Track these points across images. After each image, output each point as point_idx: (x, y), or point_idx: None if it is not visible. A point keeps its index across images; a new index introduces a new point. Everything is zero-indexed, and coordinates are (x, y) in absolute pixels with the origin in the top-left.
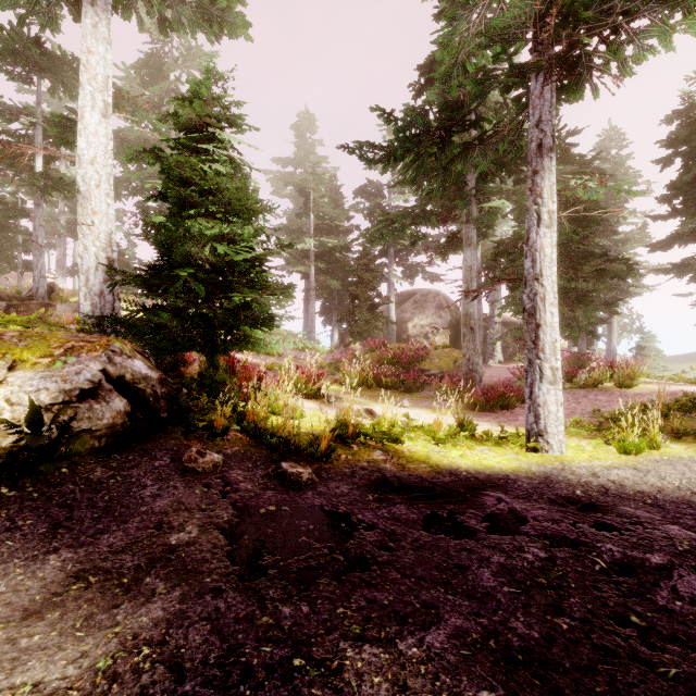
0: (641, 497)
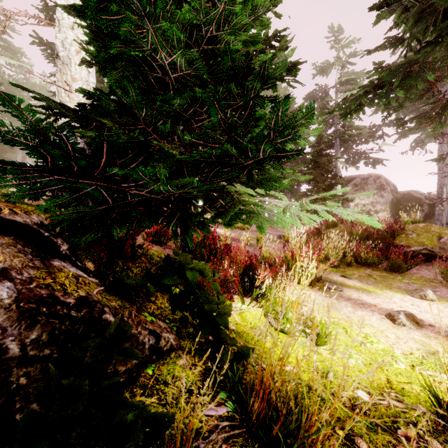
0: None
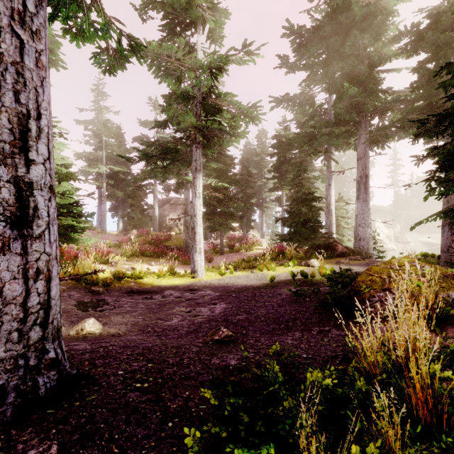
0: (213, 287)
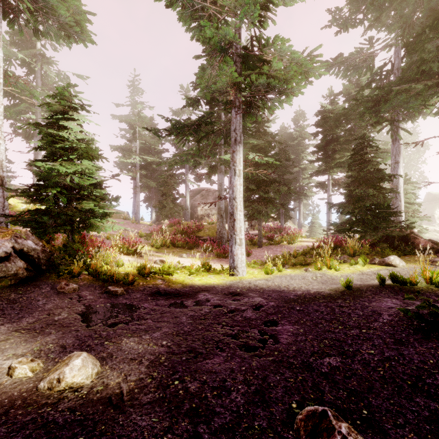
0: (260, 290)
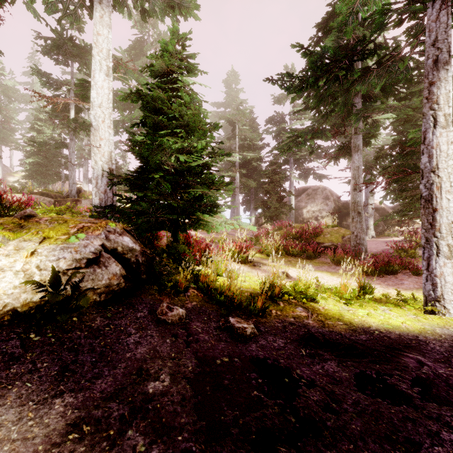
0: None
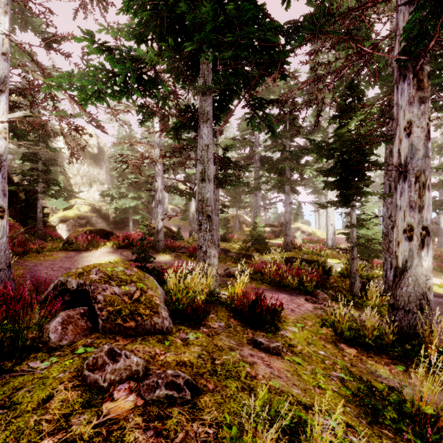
0: None
